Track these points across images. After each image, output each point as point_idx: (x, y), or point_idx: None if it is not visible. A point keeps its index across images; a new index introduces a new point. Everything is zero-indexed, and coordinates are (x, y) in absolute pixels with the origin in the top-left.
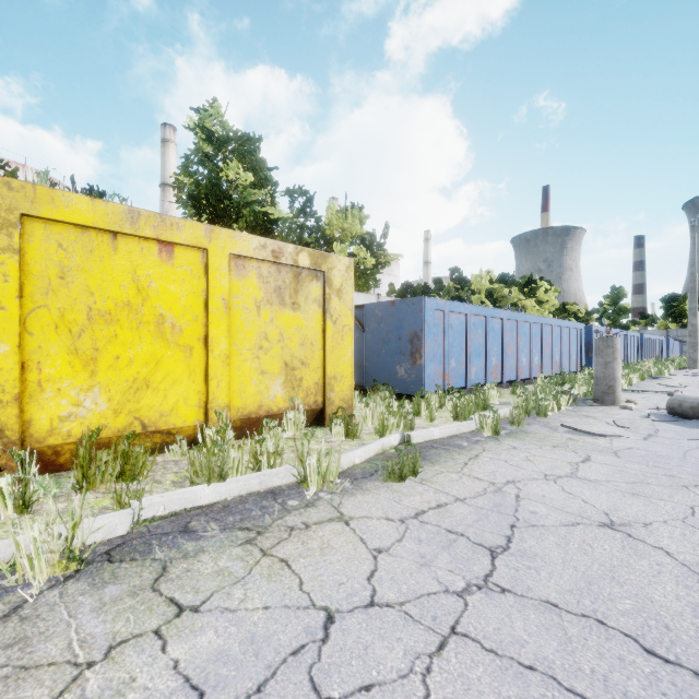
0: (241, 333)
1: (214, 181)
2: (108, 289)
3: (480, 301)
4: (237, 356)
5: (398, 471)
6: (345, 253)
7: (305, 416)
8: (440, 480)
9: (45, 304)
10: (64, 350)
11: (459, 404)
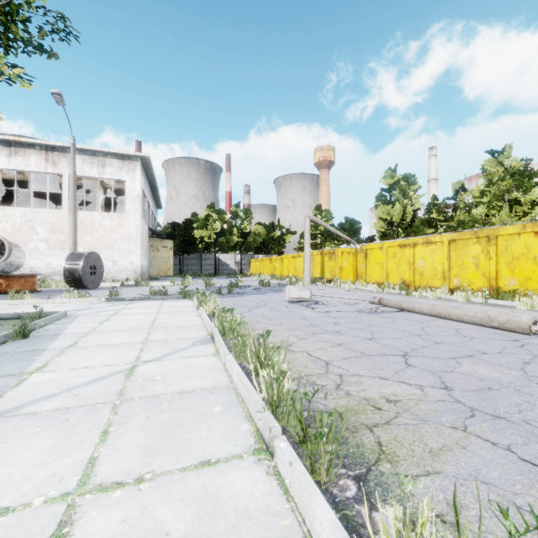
0: None
1: None
2: (517, 250)
3: None
4: None
5: None
6: None
7: None
8: None
9: (501, 256)
10: (506, 267)
11: None
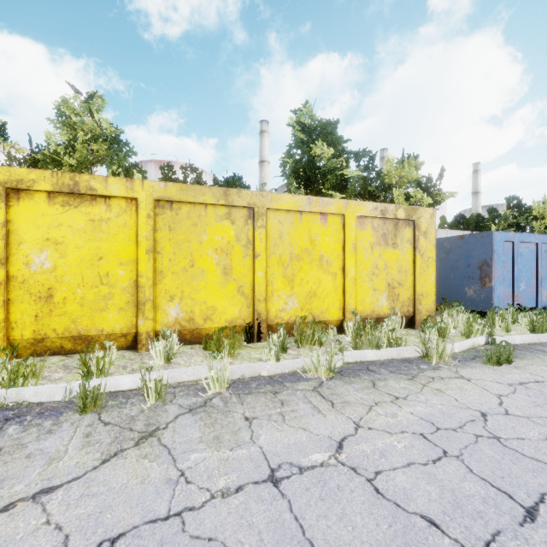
0: (362, 264)
1: (309, 159)
2: (298, 243)
3: (543, 227)
4: (360, 279)
5: (495, 358)
6: (402, 196)
7: (403, 320)
8: (532, 368)
9: (274, 252)
10: (281, 275)
11: (534, 320)
